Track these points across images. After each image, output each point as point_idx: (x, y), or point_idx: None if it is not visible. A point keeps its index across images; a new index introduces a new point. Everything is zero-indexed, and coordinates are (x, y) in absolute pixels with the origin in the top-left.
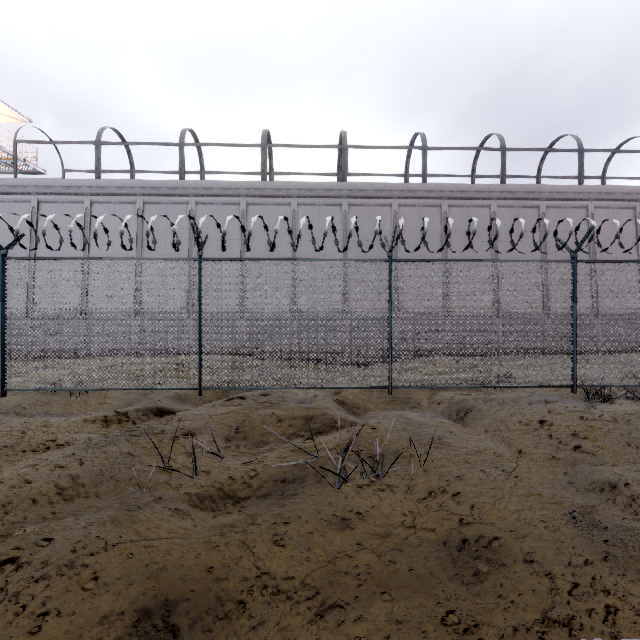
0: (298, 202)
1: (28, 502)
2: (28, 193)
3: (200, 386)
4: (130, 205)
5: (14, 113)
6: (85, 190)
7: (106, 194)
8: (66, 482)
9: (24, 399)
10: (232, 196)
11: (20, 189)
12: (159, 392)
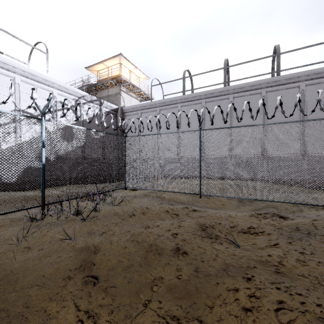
0: (305, 84)
1: None
2: (156, 107)
3: None
4: (198, 105)
5: (145, 76)
6: (178, 101)
7: (187, 101)
8: None
9: (187, 198)
10: (256, 89)
11: (153, 106)
12: (250, 201)
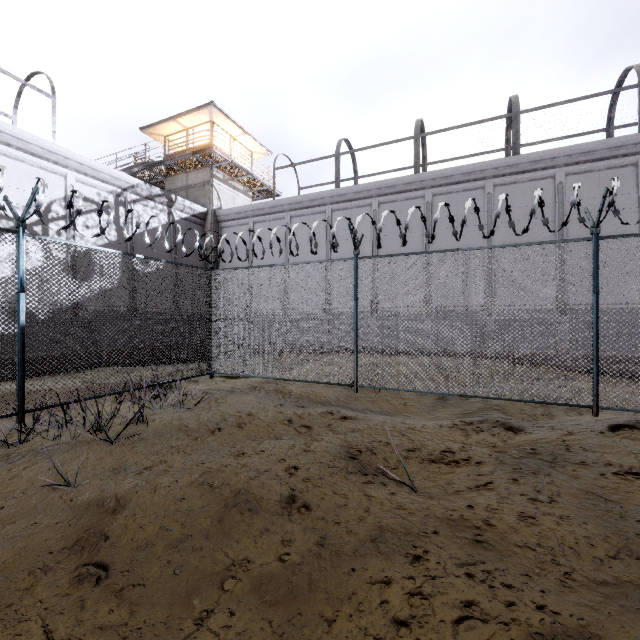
0: (565, 172)
1: (569, 551)
2: (283, 211)
3: (597, 404)
4: (365, 208)
5: (262, 149)
6: (327, 200)
7: (344, 201)
8: (579, 527)
9: (336, 393)
10: (475, 180)
11: (278, 209)
12: (457, 398)
